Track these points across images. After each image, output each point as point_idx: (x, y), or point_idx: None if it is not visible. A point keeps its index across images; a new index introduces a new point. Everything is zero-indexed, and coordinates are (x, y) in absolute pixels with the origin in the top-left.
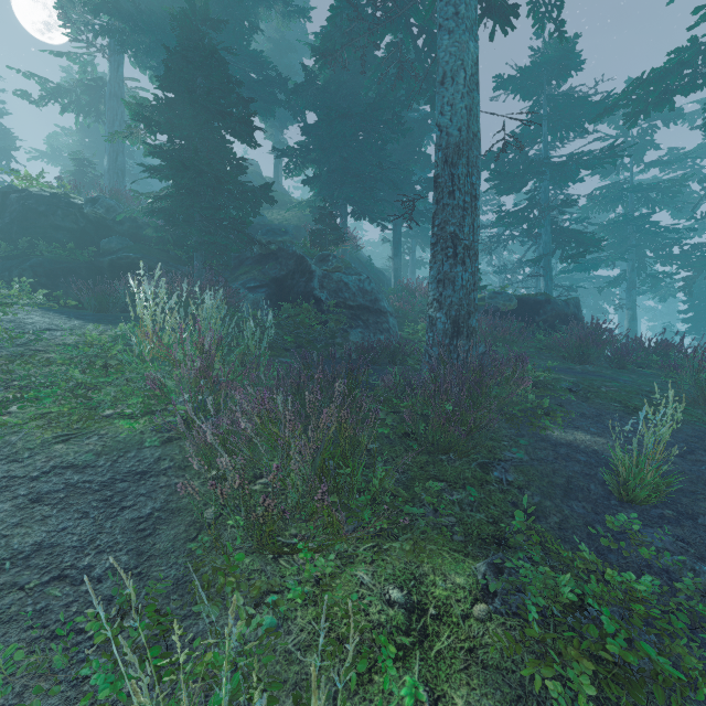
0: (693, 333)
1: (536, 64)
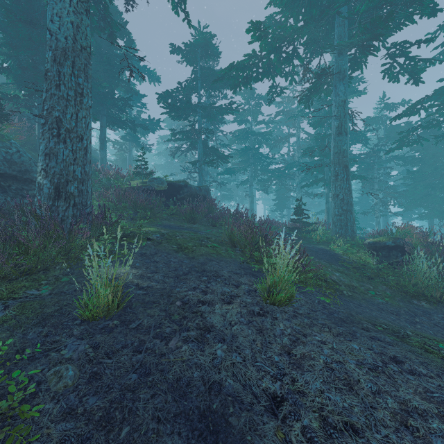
0: (278, 211)
1: (192, 44)
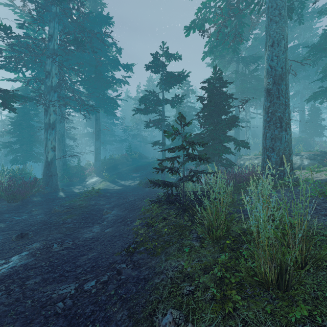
0: None
1: None
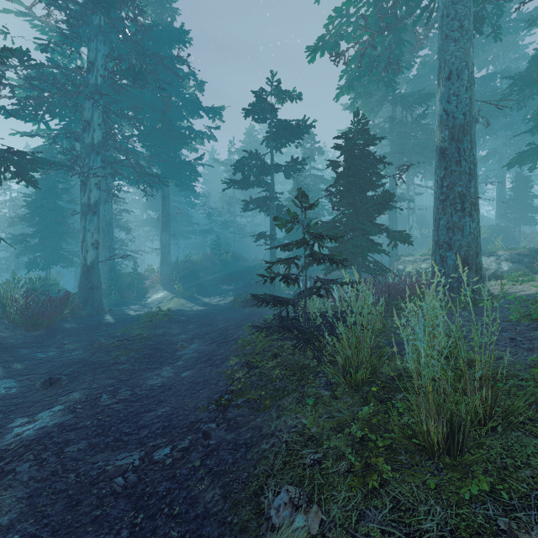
0: None
1: None
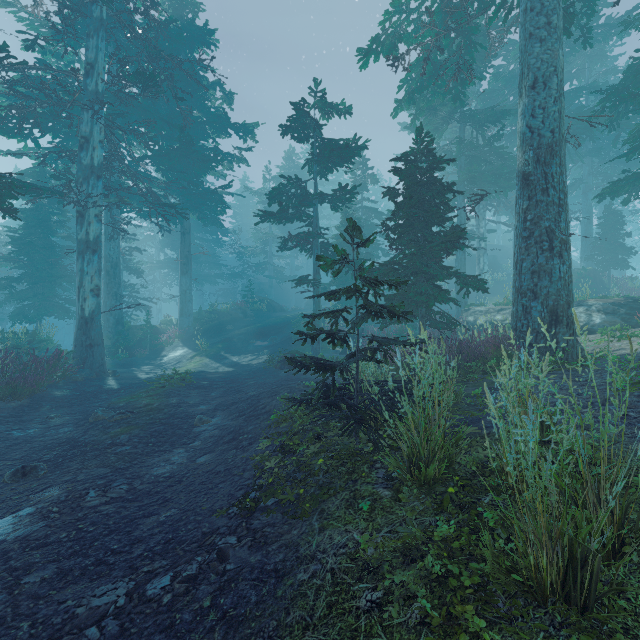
0: None
1: None
